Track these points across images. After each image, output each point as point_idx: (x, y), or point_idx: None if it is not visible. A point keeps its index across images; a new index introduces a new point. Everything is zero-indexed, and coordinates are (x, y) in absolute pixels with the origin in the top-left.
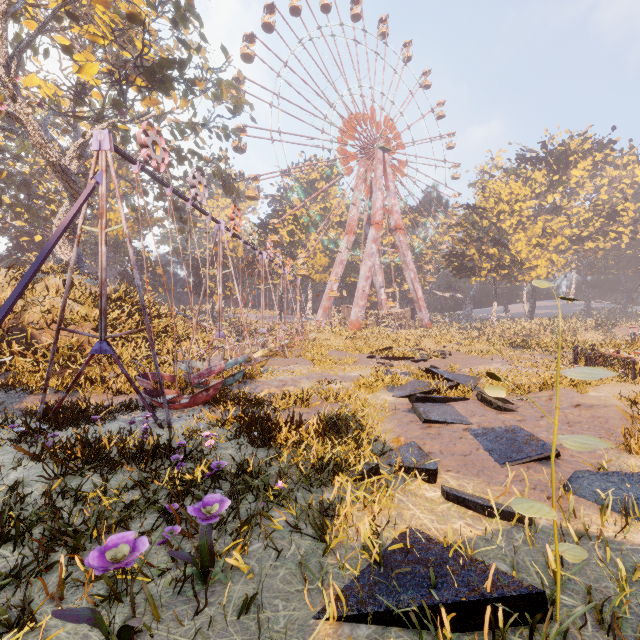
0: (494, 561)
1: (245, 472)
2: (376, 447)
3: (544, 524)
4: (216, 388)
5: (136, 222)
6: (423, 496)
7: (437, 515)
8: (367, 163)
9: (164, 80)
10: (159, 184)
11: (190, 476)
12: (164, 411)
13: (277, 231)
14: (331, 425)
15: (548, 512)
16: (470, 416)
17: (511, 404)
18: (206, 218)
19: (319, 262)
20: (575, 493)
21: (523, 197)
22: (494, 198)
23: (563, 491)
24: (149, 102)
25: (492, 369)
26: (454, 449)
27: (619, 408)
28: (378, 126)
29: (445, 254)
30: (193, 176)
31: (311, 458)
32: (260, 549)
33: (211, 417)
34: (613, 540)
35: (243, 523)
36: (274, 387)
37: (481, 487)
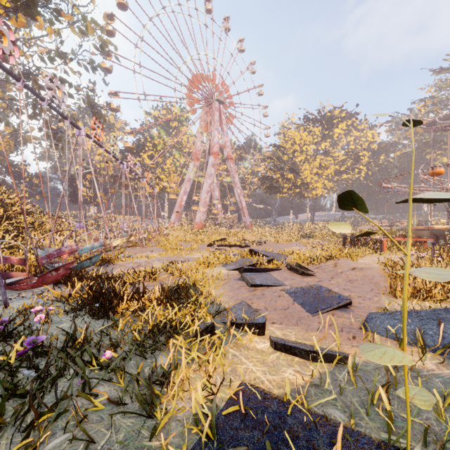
0: (327, 408)
1: (74, 345)
2: (212, 308)
3: (358, 361)
4: (67, 268)
5: (13, 138)
6: (254, 348)
7: (268, 366)
8: (208, 110)
9: (30, 5)
10: (32, 105)
11: (2, 357)
12: (11, 292)
13: (140, 154)
14: (173, 293)
15: (403, 356)
16: (284, 280)
17: (310, 271)
18: (65, 121)
19: (173, 180)
20: (372, 331)
21: (308, 142)
22: (291, 141)
23: (364, 330)
24: (15, 23)
25: (294, 250)
26: (276, 305)
27: (380, 268)
28: (215, 85)
29: (260, 177)
30: (50, 80)
31: (149, 323)
32: (65, 442)
33: (56, 294)
34: (413, 368)
35: (45, 411)
36: (129, 268)
37: (301, 334)
